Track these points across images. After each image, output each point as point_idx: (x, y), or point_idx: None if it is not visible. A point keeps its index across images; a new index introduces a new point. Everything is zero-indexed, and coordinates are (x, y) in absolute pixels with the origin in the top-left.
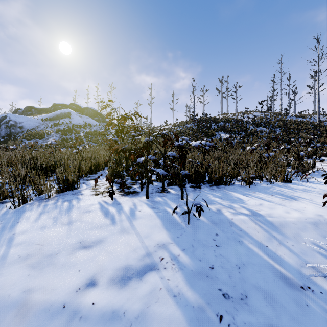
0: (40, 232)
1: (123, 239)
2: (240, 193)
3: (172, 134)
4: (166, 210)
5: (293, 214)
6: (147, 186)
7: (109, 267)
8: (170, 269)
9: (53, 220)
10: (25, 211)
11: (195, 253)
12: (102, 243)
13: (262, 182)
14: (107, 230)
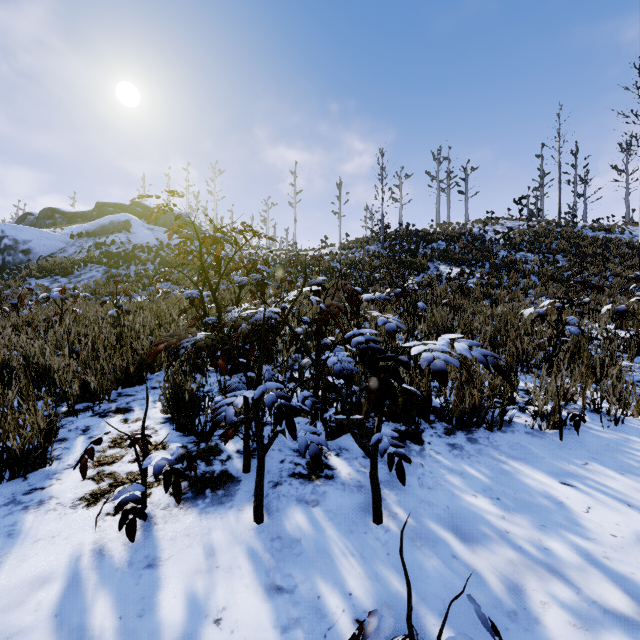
0: None
1: None
2: (547, 469)
3: (337, 265)
4: (323, 608)
5: None
6: (260, 477)
7: None
8: None
9: None
10: None
11: None
12: None
13: (603, 428)
14: None
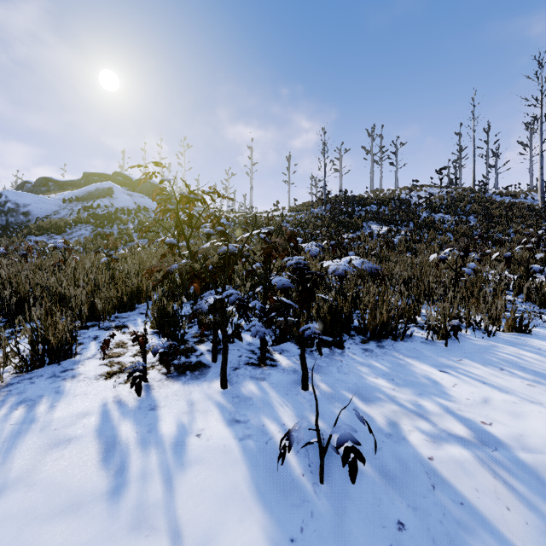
0: None
1: None
2: (431, 363)
3: (287, 225)
4: (266, 430)
5: None
6: (225, 358)
7: None
8: None
9: None
10: None
11: None
12: None
13: (475, 336)
14: (93, 521)
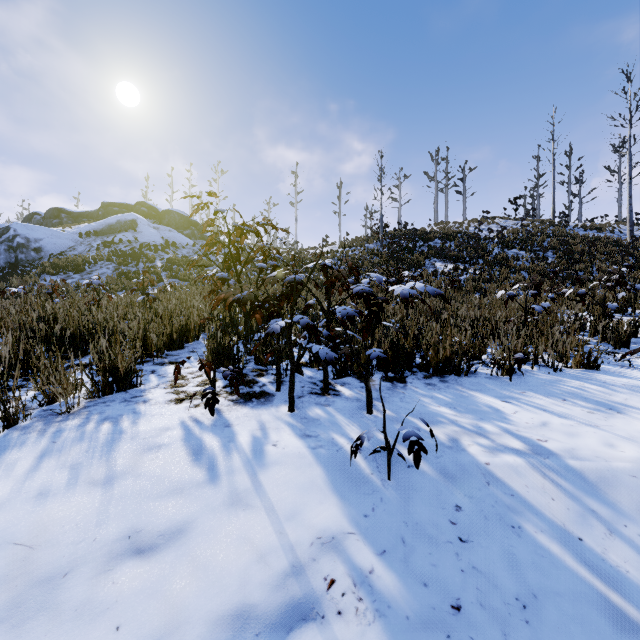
0: (32, 507)
1: (234, 526)
2: (494, 395)
3: (338, 262)
4: (336, 442)
5: (624, 450)
6: (292, 383)
7: (196, 615)
8: (354, 616)
9: (70, 473)
10: (8, 447)
11: (412, 562)
12: (184, 538)
13: (539, 369)
14: (197, 500)
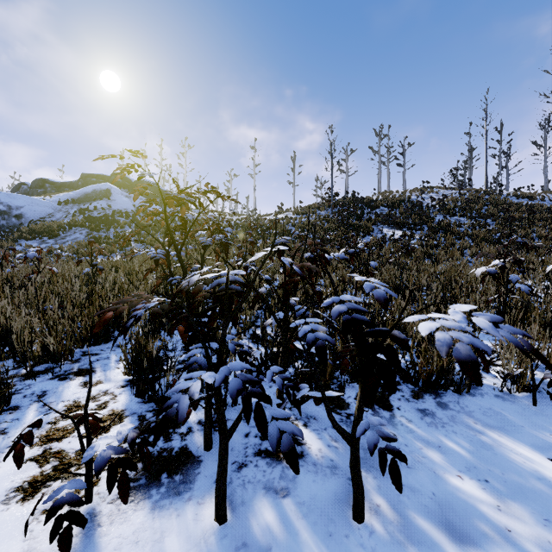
0: None
1: None
2: (530, 441)
3: (292, 228)
4: None
5: None
6: (222, 469)
7: None
8: None
9: None
10: None
11: None
12: None
13: None
14: None
